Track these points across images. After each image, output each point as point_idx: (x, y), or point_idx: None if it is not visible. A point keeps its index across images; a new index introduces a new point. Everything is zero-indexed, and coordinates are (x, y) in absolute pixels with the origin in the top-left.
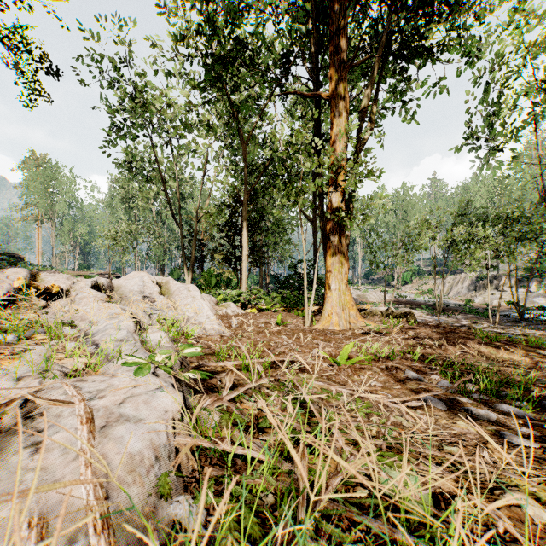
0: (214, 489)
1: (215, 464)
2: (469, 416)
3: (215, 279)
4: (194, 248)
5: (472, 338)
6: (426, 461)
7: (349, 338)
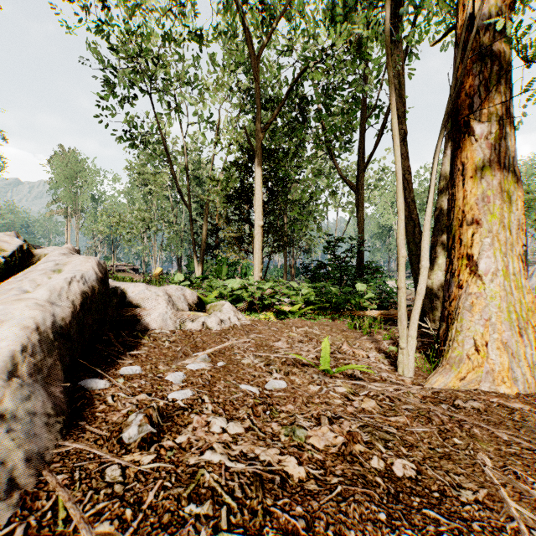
0: None
1: None
2: None
3: (226, 268)
4: (205, 233)
5: None
6: None
7: None
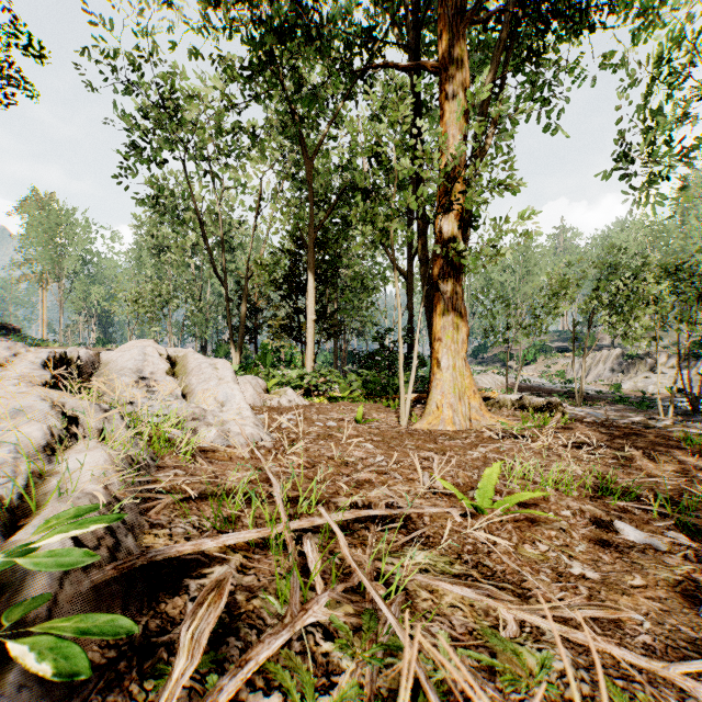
0: None
1: None
2: None
3: (271, 356)
4: (244, 315)
5: (674, 445)
6: None
7: (474, 445)
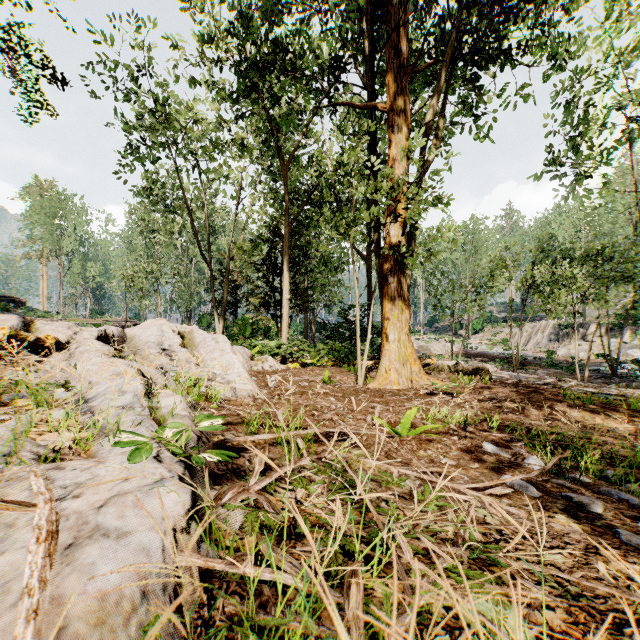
0: (228, 636)
1: (233, 592)
2: (569, 506)
3: (251, 327)
4: (227, 291)
5: (560, 399)
6: (524, 580)
7: (411, 399)
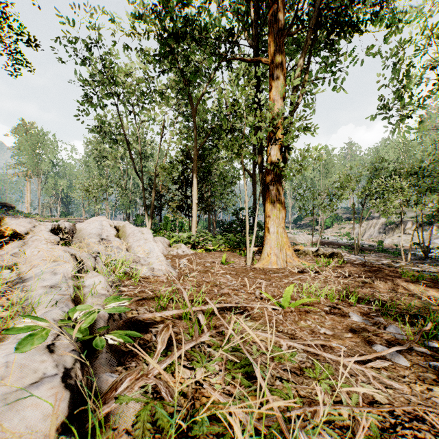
0: None
1: None
2: (438, 376)
3: (170, 224)
4: (154, 198)
5: (398, 276)
6: None
7: (287, 276)
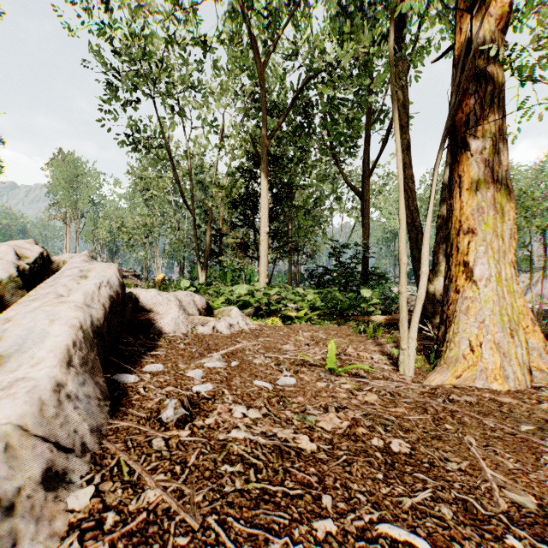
0: None
1: None
2: None
3: (231, 274)
4: (209, 238)
5: None
6: None
7: None
